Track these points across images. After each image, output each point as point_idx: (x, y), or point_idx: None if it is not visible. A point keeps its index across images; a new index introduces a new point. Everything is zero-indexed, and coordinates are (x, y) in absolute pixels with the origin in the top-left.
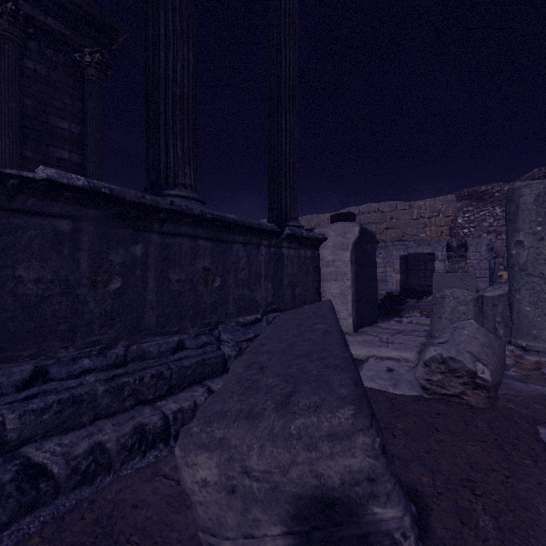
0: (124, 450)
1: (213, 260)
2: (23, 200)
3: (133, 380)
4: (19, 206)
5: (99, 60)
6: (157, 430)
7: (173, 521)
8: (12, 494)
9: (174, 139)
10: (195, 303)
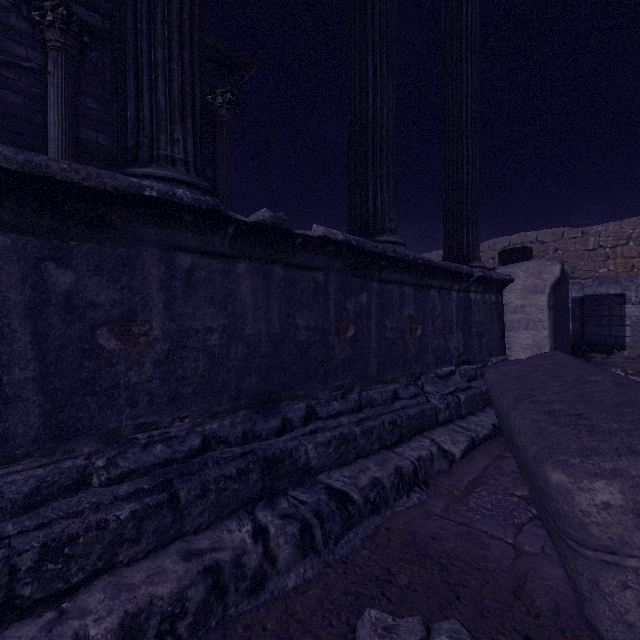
0: (393, 488)
1: (415, 307)
2: (300, 255)
3: (378, 424)
4: (296, 261)
5: (230, 100)
6: (410, 474)
7: (481, 554)
8: (335, 511)
9: (381, 184)
10: (403, 352)
